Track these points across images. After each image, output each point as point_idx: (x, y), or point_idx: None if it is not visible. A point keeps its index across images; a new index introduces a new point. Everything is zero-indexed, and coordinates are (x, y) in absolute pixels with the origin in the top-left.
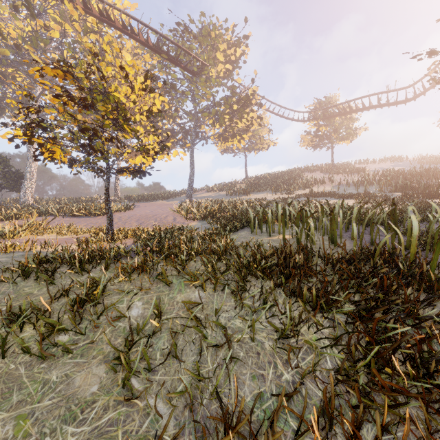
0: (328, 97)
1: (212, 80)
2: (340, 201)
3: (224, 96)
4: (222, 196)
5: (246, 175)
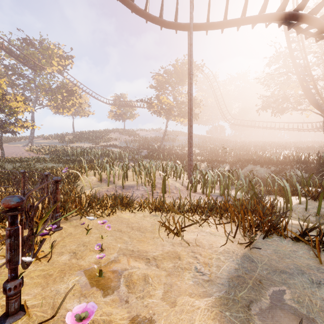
0: (122, 94)
1: (49, 79)
2: (115, 149)
3: (57, 86)
4: (56, 143)
5: (73, 130)
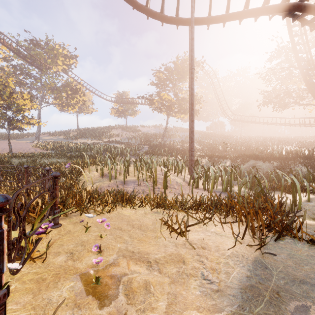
0: (124, 92)
1: (55, 78)
2: (117, 145)
3: (62, 85)
4: (61, 140)
5: (78, 127)
